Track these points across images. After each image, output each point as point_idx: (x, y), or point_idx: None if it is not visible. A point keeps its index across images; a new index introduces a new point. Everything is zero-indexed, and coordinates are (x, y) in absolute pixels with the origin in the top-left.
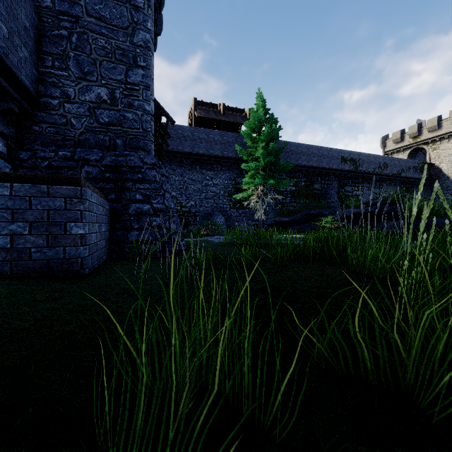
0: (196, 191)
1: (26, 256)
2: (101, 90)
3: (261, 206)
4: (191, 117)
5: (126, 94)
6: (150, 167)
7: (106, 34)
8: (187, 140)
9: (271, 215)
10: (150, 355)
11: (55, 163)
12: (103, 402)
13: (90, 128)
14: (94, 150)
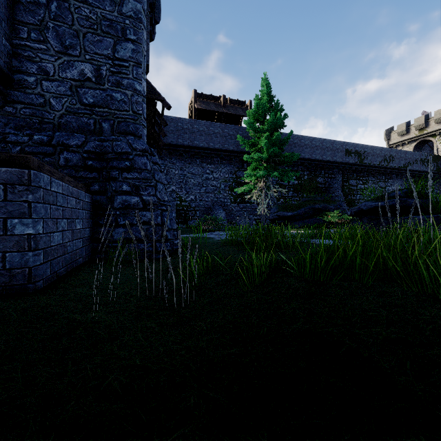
0: (196, 185)
1: None
2: (85, 66)
3: (264, 200)
4: (191, 110)
5: (114, 72)
6: (139, 154)
7: (90, 3)
8: (187, 132)
9: (273, 210)
10: None
11: (28, 148)
12: None
13: (71, 109)
14: (76, 134)
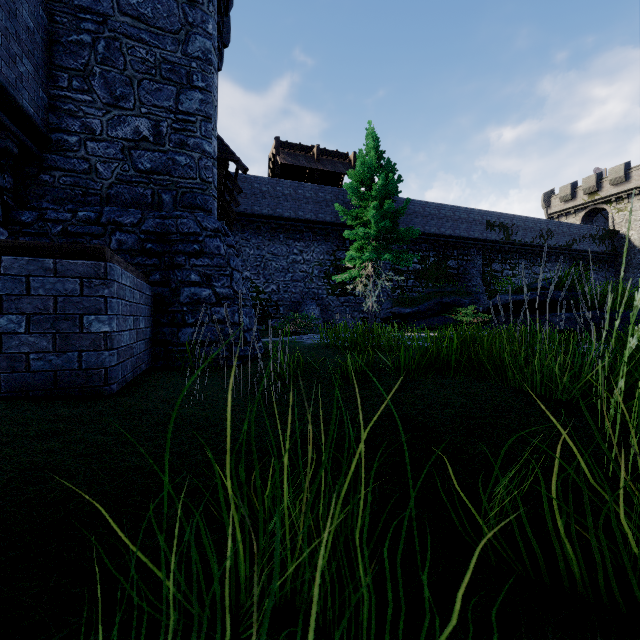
0: (279, 271)
1: (22, 365)
2: (140, 123)
3: (372, 292)
4: (271, 165)
5: (177, 129)
6: (211, 235)
7: (147, 41)
8: (266, 197)
9: (386, 305)
10: (199, 536)
11: (72, 228)
12: (107, 636)
13: (123, 177)
14: (130, 210)
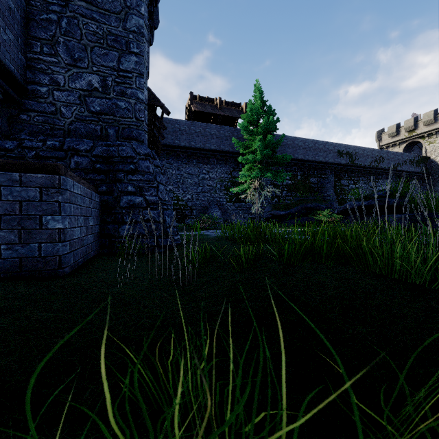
0: (193, 185)
1: None
2: (92, 78)
3: (258, 199)
4: (187, 112)
5: (119, 82)
6: (143, 158)
7: (97, 19)
8: (184, 134)
9: (268, 209)
10: (107, 424)
11: (43, 153)
12: None
13: (80, 117)
14: (85, 140)
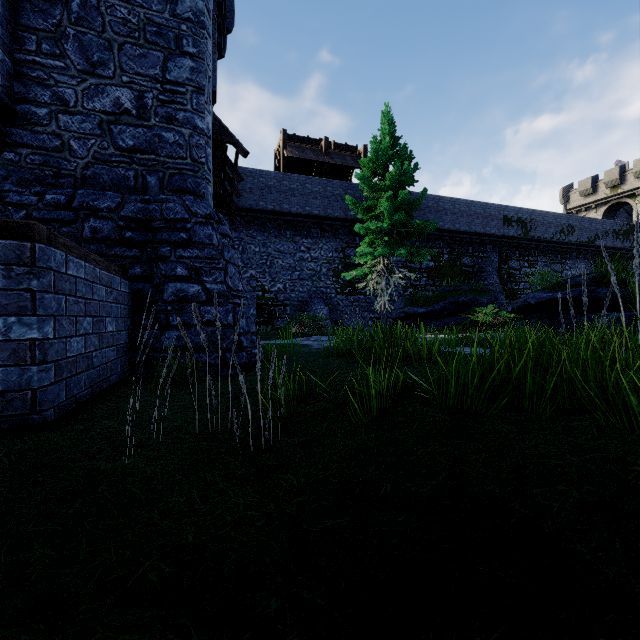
0: (286, 269)
1: None
2: (121, 93)
3: (385, 290)
4: (278, 159)
5: (164, 101)
6: (201, 221)
7: None
8: (272, 192)
9: (399, 304)
10: None
11: (38, 213)
12: None
13: (102, 156)
14: (108, 193)
